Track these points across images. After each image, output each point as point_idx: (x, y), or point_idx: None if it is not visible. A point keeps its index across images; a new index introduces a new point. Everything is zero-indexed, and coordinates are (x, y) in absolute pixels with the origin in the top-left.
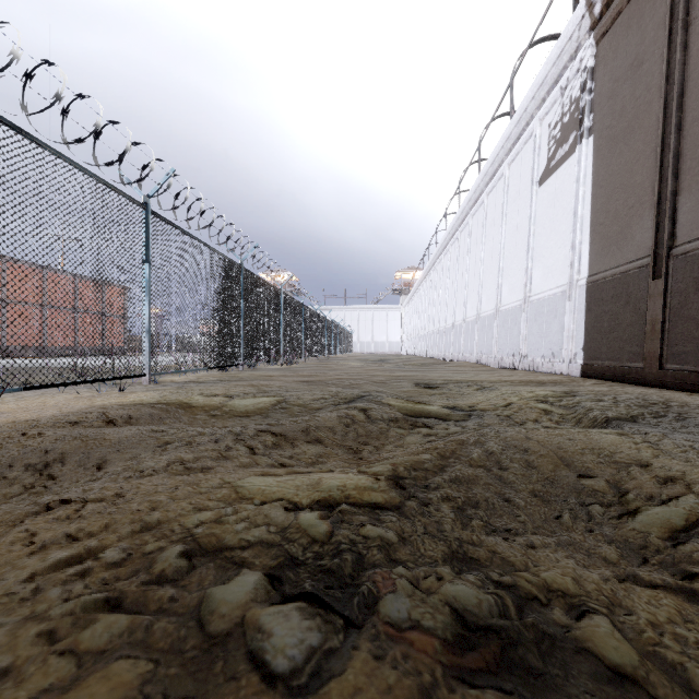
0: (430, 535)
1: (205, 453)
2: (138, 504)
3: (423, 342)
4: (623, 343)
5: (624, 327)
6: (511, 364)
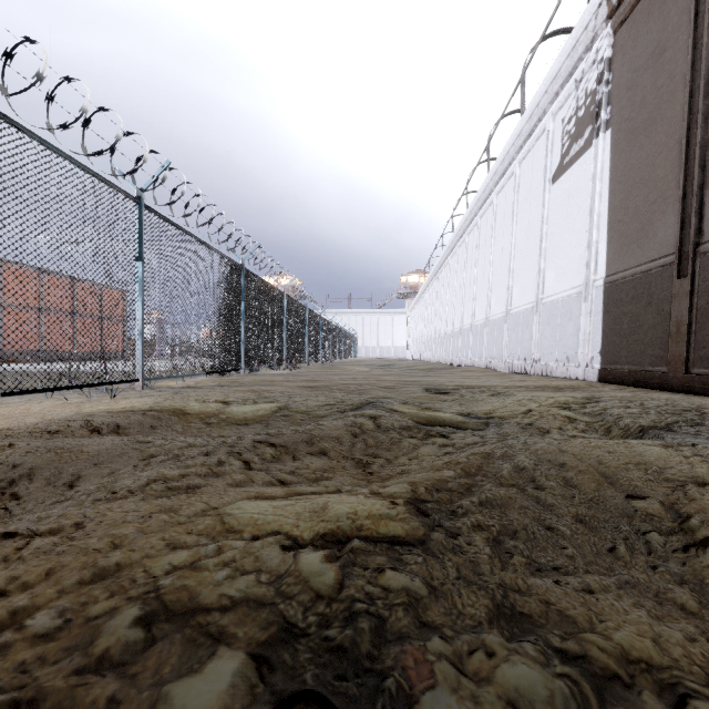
0: (466, 581)
1: (193, 469)
2: (98, 539)
3: (429, 346)
4: (644, 346)
5: (645, 329)
6: (523, 368)
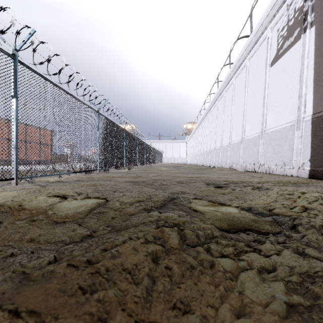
0: None
1: None
2: None
3: (198, 157)
4: None
5: None
6: (253, 169)
